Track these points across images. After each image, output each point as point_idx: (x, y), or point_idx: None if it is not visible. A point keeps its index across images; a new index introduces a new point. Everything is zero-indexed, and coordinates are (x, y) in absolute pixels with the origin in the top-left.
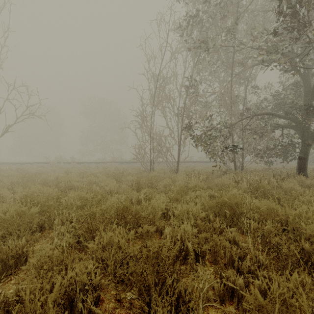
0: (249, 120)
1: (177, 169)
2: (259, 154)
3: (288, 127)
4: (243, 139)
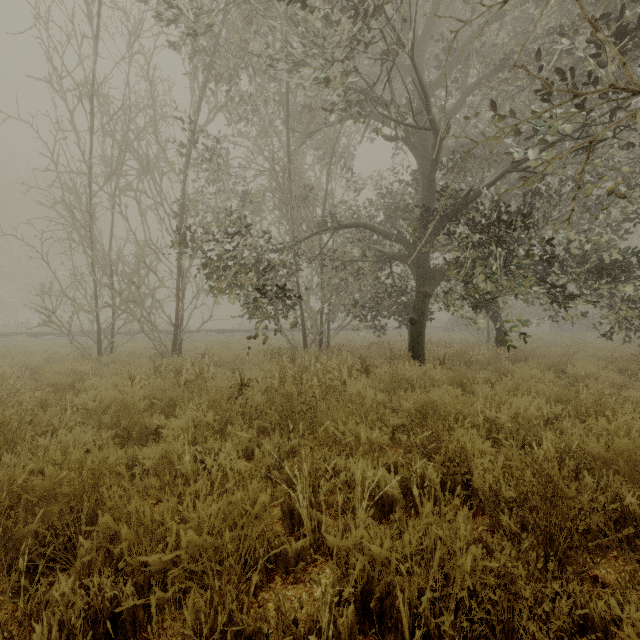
0: (328, 240)
1: (173, 349)
2: (353, 314)
3: (398, 259)
4: (322, 280)
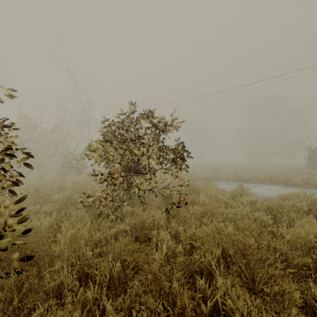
0: None
1: None
2: None
3: None
4: None
